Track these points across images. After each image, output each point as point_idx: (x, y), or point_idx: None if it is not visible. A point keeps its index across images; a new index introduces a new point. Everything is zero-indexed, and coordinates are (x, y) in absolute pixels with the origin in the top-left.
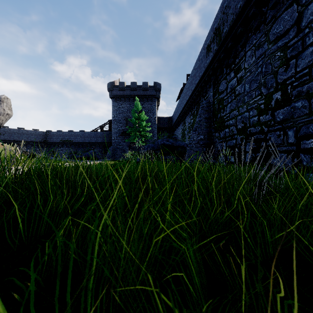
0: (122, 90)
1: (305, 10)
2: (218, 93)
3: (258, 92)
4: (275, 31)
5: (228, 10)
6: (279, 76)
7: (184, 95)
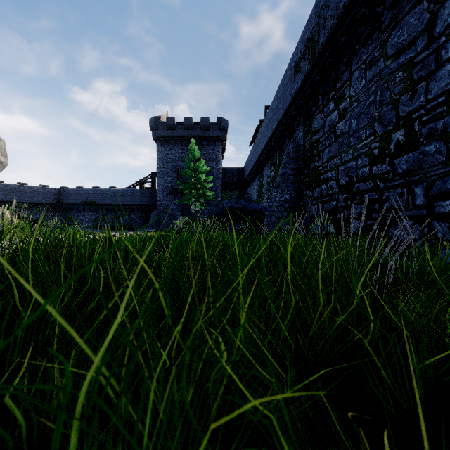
0: (171, 128)
1: (440, 8)
2: (311, 133)
3: (371, 131)
4: (395, 40)
5: (326, 11)
6: (401, 107)
7: (261, 136)
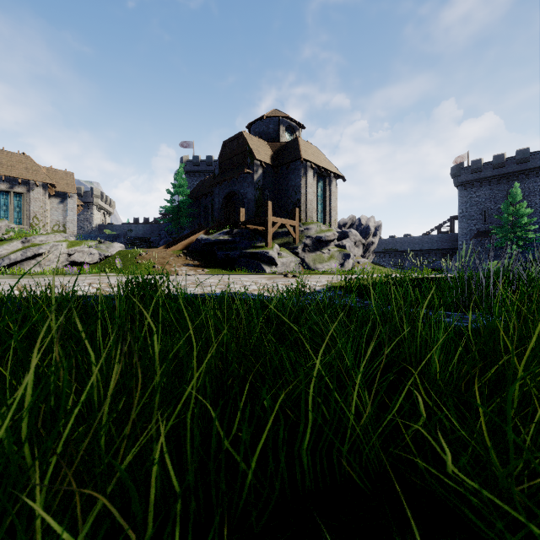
0: (476, 171)
1: None
2: None
3: None
4: None
5: None
6: None
7: None
